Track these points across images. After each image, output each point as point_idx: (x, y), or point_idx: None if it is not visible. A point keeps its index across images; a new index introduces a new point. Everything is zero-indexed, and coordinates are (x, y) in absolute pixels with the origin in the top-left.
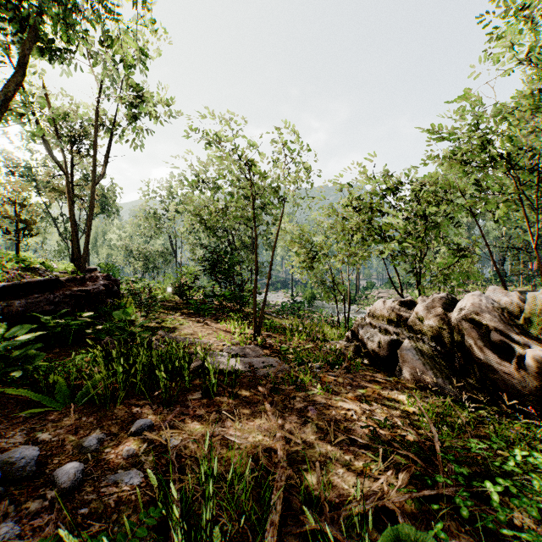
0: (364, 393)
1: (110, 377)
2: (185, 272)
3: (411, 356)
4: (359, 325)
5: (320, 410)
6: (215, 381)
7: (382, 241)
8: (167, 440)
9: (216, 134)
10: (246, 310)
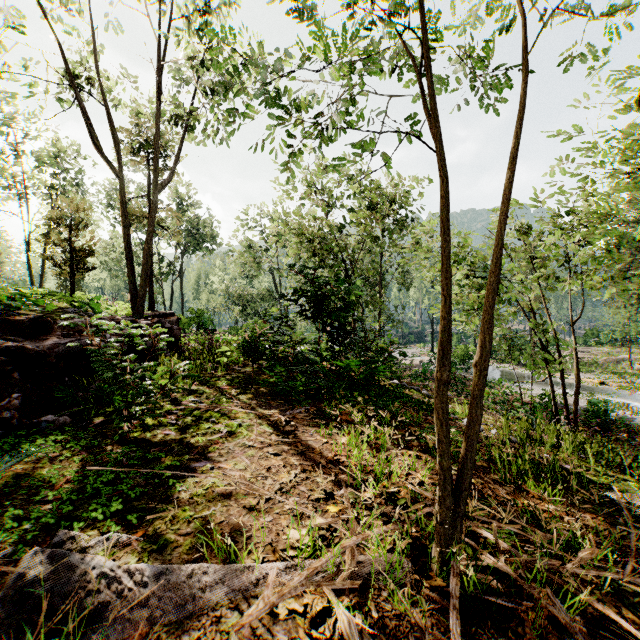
0: None
1: None
2: None
3: None
4: None
5: None
6: None
7: None
8: None
9: None
10: (377, 383)
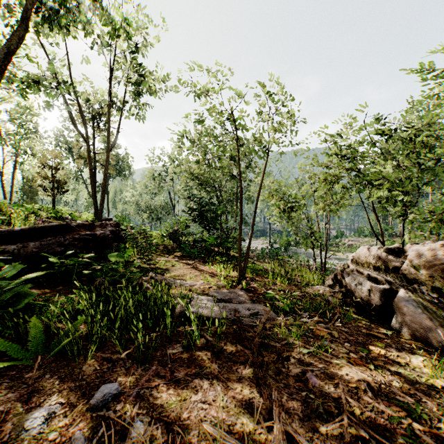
0: (368, 353)
1: (88, 323)
2: (179, 221)
3: (412, 309)
4: (344, 272)
5: (322, 379)
6: (198, 332)
7: (360, 191)
8: (130, 423)
9: (203, 87)
10: (231, 254)
